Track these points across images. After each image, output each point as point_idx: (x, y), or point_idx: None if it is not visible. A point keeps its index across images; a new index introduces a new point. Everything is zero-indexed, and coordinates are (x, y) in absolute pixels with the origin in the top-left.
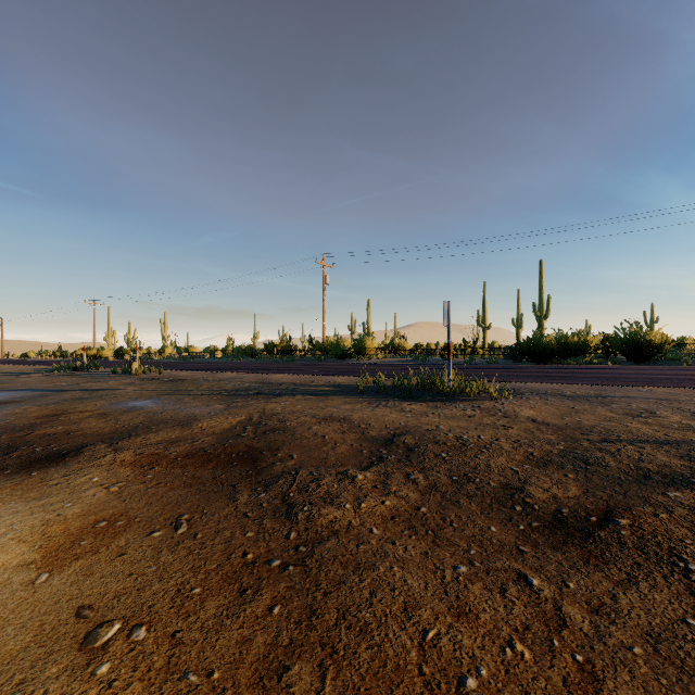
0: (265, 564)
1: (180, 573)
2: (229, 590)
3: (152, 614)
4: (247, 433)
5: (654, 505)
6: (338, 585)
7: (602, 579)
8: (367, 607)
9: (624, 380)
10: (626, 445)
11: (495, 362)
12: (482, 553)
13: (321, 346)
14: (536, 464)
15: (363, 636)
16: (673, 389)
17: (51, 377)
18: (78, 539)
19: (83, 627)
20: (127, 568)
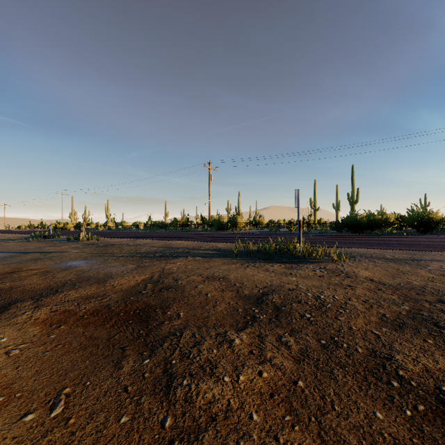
0: None
1: None
2: None
3: None
4: (146, 291)
5: None
6: None
7: None
8: None
9: (425, 246)
10: None
11: (325, 232)
12: None
13: (208, 222)
14: (392, 326)
15: None
16: None
17: (26, 242)
18: None
19: None
20: None
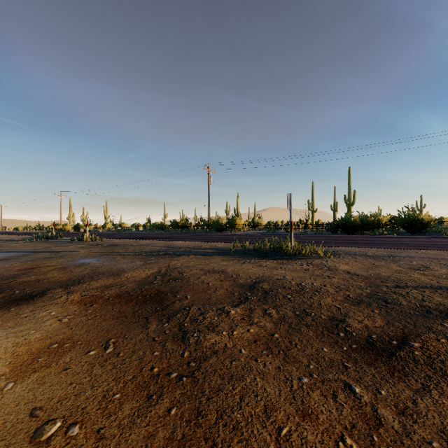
0: (166, 375)
1: (106, 383)
2: (140, 395)
3: (84, 414)
4: (157, 281)
5: (435, 332)
6: (217, 392)
7: (404, 388)
8: (238, 409)
9: (406, 245)
10: (412, 290)
11: (320, 233)
12: (318, 367)
13: (207, 223)
14: (352, 303)
15: (235, 432)
16: (439, 251)
17: (31, 243)
18: (37, 356)
19: (34, 424)
20: (69, 379)
